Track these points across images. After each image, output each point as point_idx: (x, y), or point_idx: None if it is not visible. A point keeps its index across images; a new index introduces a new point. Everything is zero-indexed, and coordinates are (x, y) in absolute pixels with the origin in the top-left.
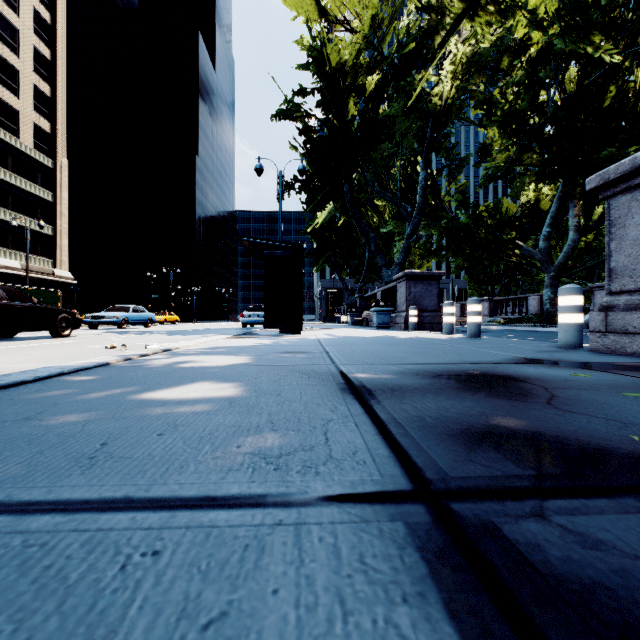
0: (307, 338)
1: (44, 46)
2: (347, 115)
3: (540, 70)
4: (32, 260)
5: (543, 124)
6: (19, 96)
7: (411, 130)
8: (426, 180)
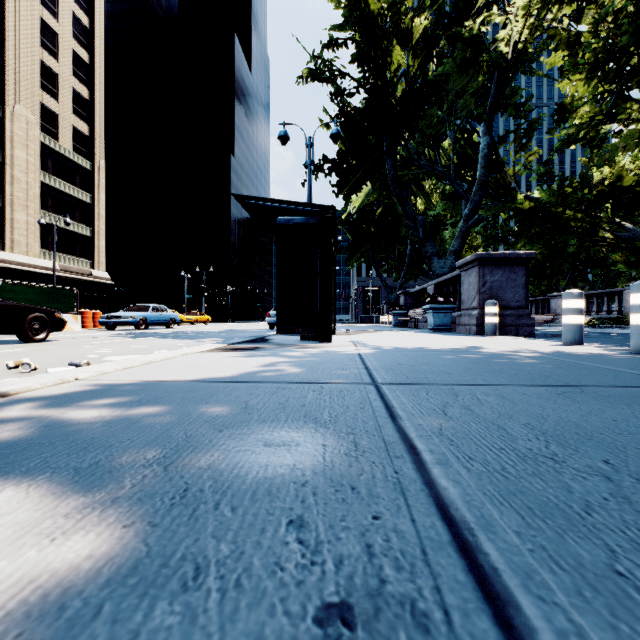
0: (340, 352)
1: (83, 50)
2: (391, 67)
3: None
4: (71, 261)
5: None
6: (58, 100)
7: (469, 88)
8: (489, 147)
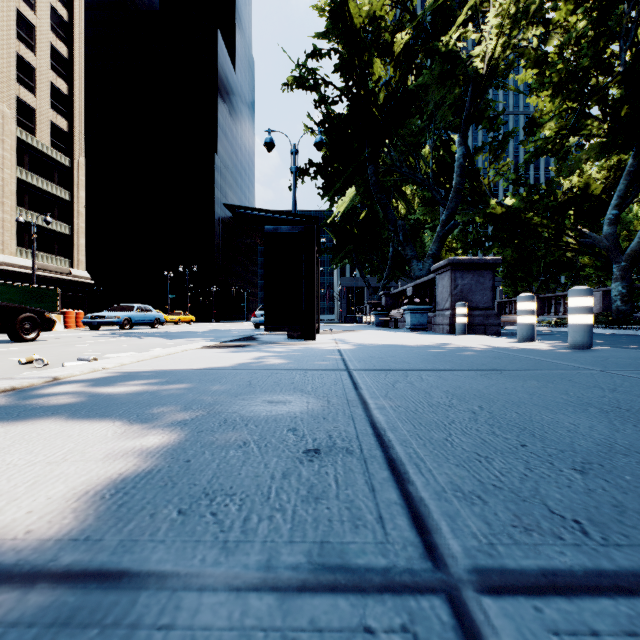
0: (322, 348)
1: (61, 44)
2: (372, 79)
3: (613, 11)
4: (49, 260)
5: (611, 83)
6: (36, 94)
7: (446, 100)
8: (465, 157)
